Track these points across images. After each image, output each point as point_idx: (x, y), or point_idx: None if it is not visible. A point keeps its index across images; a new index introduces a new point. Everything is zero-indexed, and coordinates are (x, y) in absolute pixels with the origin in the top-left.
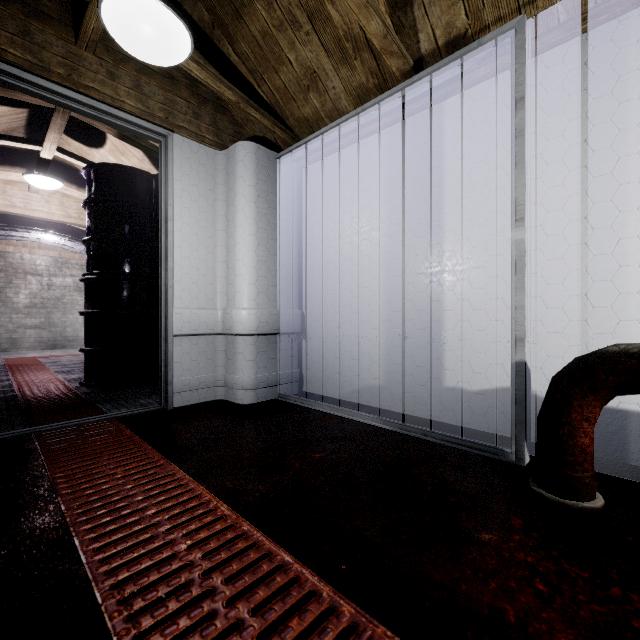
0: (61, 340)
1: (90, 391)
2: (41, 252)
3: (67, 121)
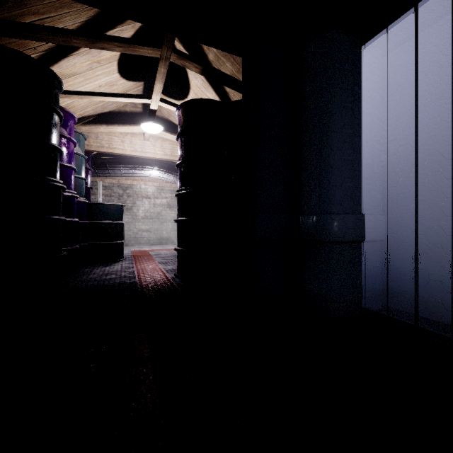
0: (160, 239)
1: (182, 283)
2: (150, 183)
3: (165, 83)
